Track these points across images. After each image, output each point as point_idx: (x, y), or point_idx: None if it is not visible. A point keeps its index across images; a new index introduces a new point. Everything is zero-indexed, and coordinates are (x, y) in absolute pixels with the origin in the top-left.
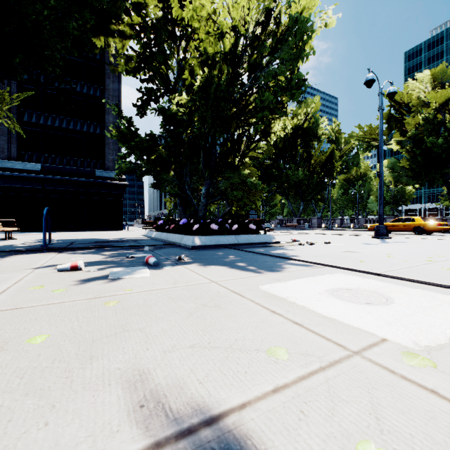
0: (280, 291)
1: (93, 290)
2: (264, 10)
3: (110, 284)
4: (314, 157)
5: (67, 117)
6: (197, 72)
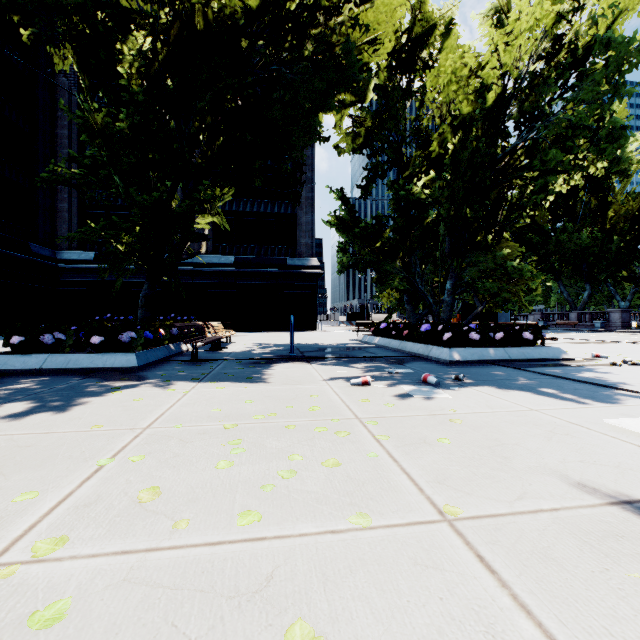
0: (636, 427)
1: (418, 407)
2: (546, 31)
3: (424, 403)
4: (614, 205)
5: (258, 198)
6: (447, 138)
